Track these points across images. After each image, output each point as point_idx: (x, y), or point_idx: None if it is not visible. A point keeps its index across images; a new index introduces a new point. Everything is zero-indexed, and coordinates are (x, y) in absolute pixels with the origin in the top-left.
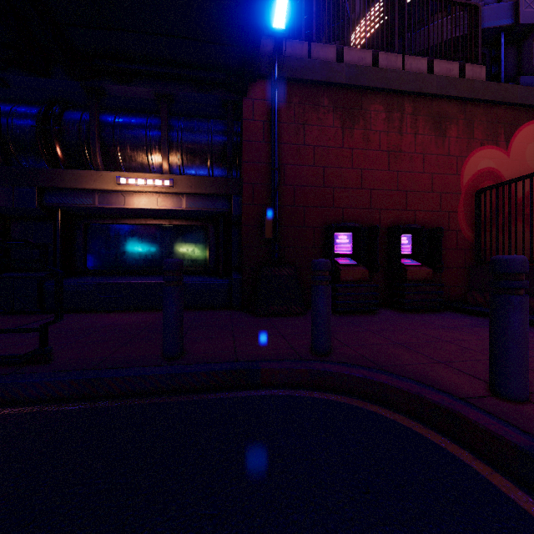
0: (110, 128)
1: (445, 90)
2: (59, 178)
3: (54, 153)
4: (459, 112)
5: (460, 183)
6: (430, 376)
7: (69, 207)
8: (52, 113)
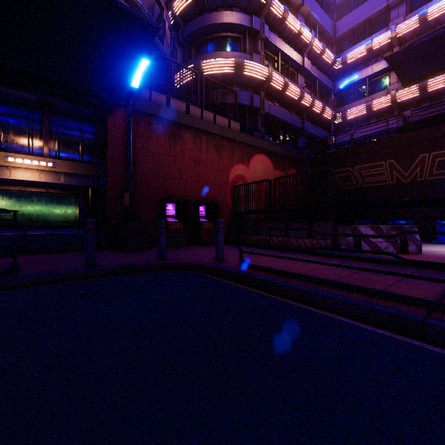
0: None
1: (221, 133)
2: None
3: None
4: (228, 144)
5: (228, 181)
6: (201, 260)
7: None
8: None
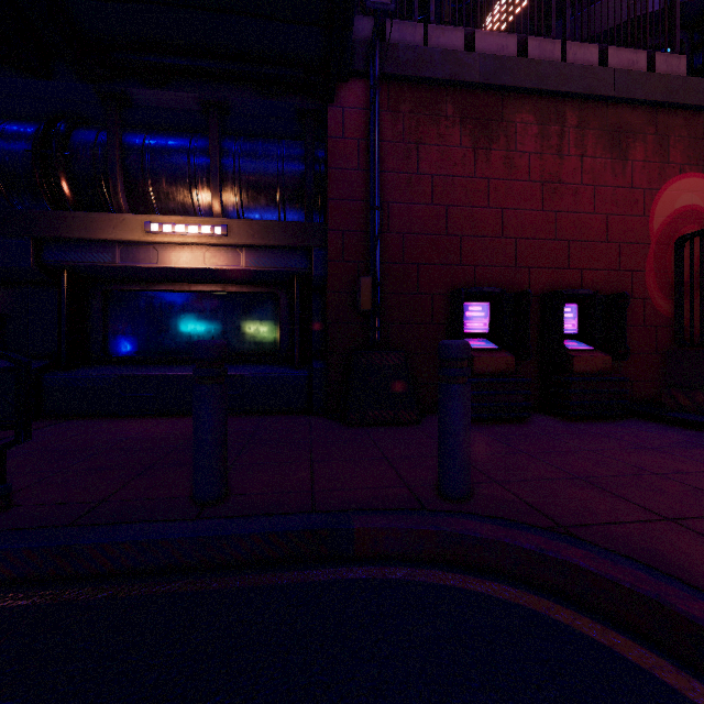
0: (138, 152)
1: (628, 91)
2: (64, 225)
3: (58, 189)
4: (647, 123)
5: (648, 229)
6: (663, 552)
7: (79, 266)
8: (55, 132)
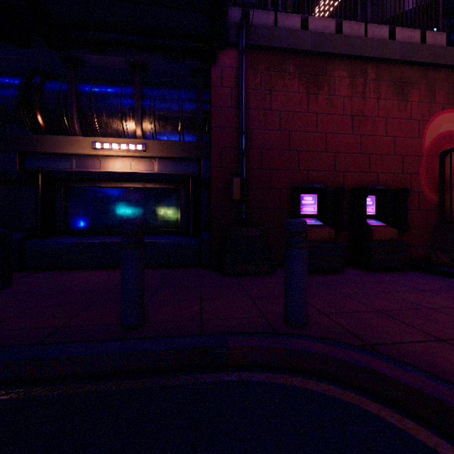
0: (87, 96)
1: (408, 56)
2: (38, 144)
3: (35, 120)
4: (421, 77)
5: (421, 146)
6: (439, 363)
7: (49, 171)
8: (33, 83)
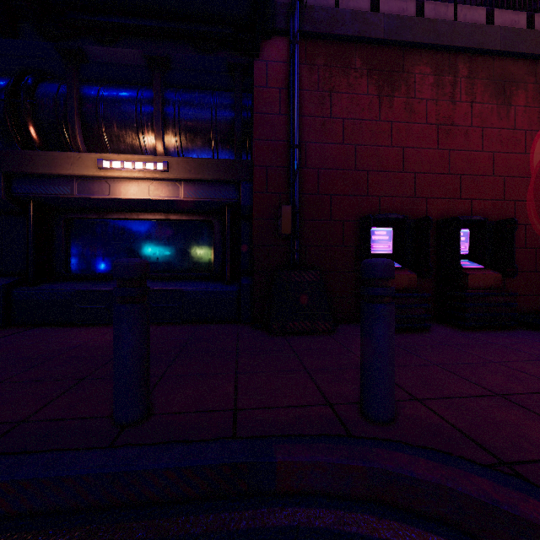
0: (93, 101)
1: (512, 45)
2: (29, 162)
3: (26, 132)
4: (528, 74)
5: (529, 165)
6: None
7: (43, 197)
8: (23, 84)
